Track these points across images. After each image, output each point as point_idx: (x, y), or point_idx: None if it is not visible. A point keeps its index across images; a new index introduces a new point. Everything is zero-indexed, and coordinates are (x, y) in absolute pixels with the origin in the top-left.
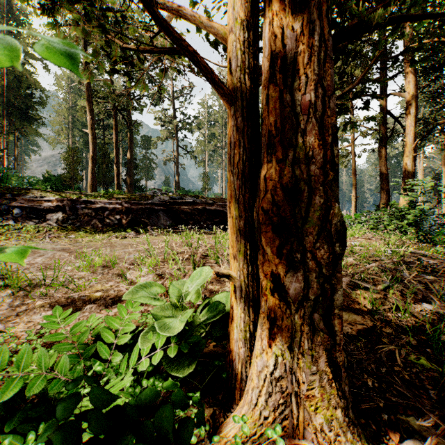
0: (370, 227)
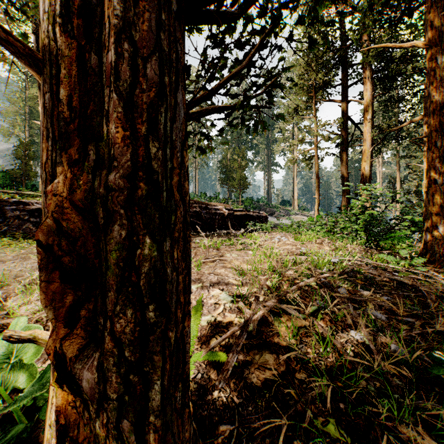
0: (328, 229)
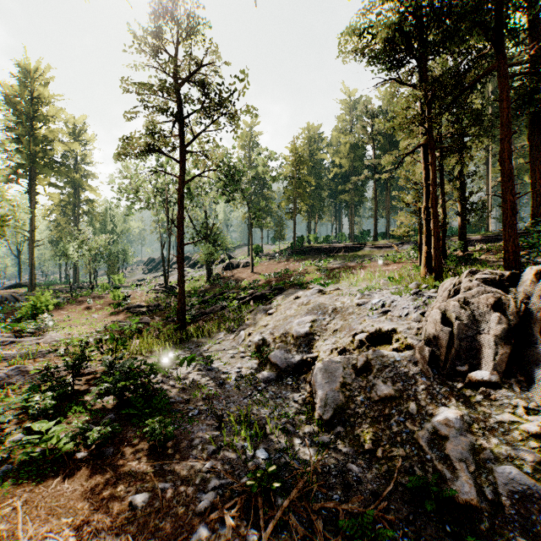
0: None
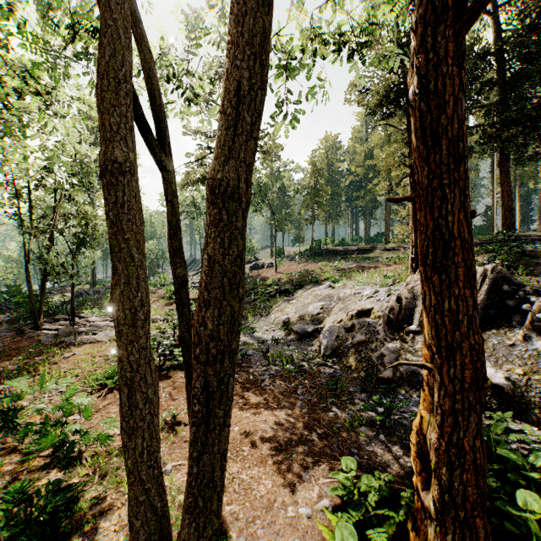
0: None
